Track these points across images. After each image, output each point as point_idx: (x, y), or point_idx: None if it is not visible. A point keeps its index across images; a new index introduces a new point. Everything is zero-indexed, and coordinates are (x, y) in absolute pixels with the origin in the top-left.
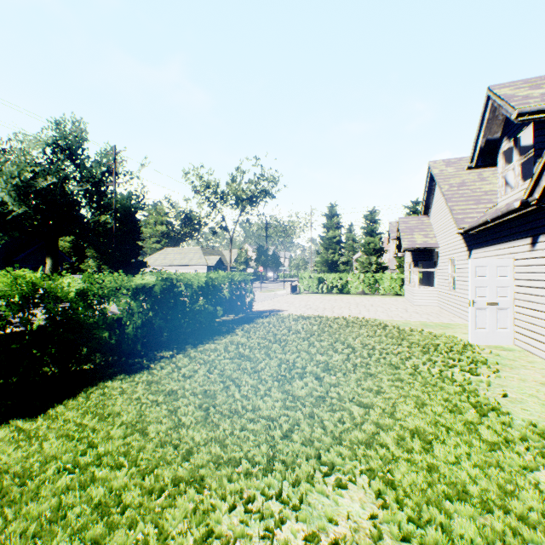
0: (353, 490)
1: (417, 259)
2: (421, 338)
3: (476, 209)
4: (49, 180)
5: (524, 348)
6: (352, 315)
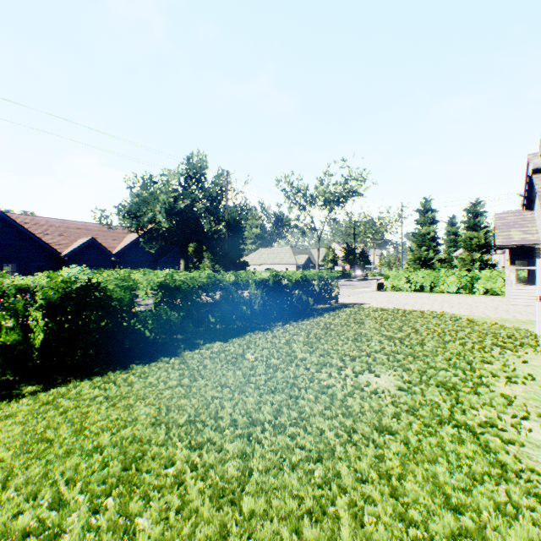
0: (383, 378)
1: (514, 256)
2: (487, 328)
3: None
4: (185, 203)
5: None
6: (431, 310)
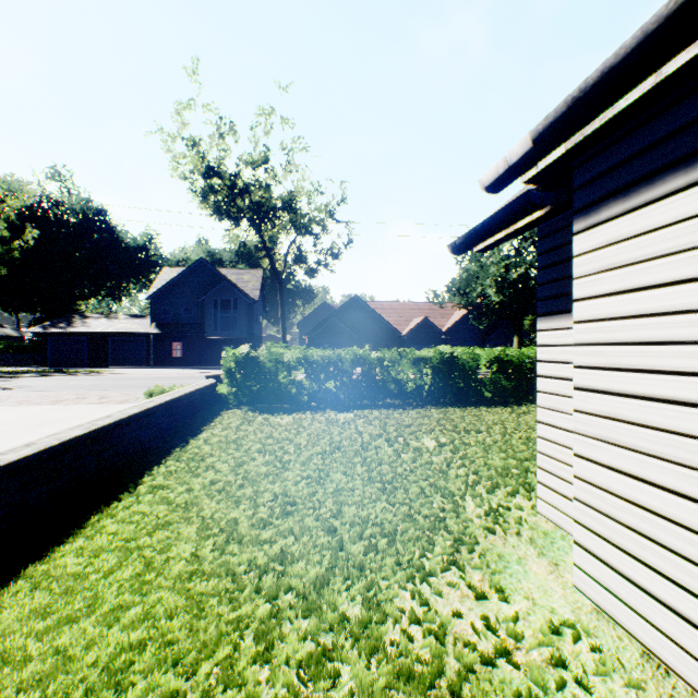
0: None
1: None
2: None
3: None
4: (517, 271)
5: None
6: None
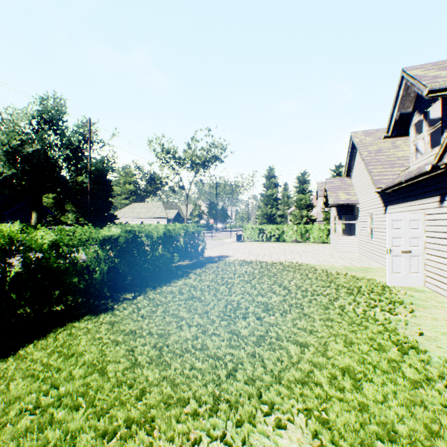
0: (292, 430)
1: (341, 213)
2: (346, 281)
3: (391, 171)
4: (34, 147)
5: (433, 290)
6: (288, 260)
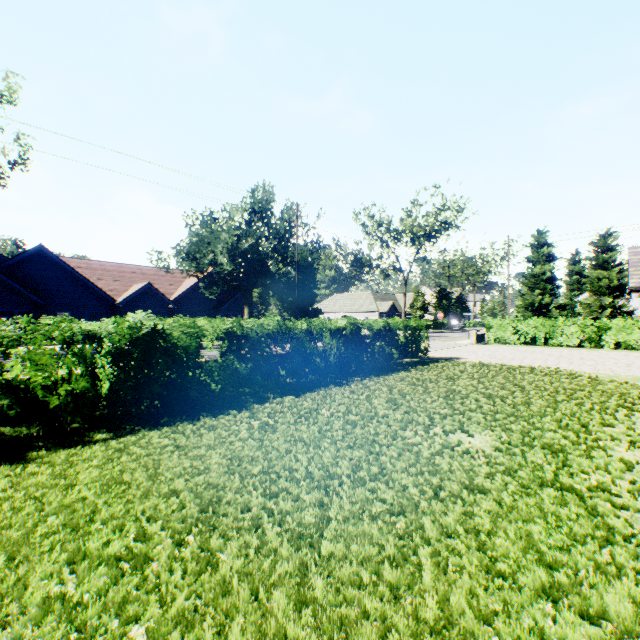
0: (477, 438)
1: None
2: (613, 387)
3: None
4: (249, 242)
5: None
6: (544, 366)
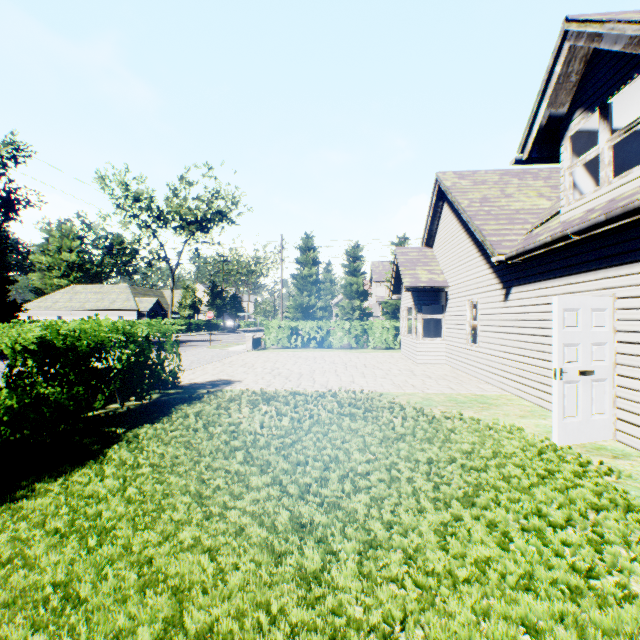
0: None
1: (422, 302)
2: (475, 438)
3: (512, 230)
4: None
5: None
6: (344, 386)
